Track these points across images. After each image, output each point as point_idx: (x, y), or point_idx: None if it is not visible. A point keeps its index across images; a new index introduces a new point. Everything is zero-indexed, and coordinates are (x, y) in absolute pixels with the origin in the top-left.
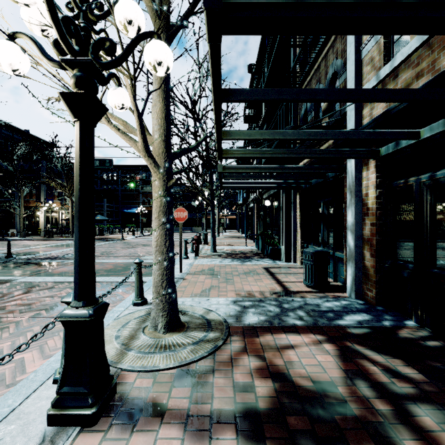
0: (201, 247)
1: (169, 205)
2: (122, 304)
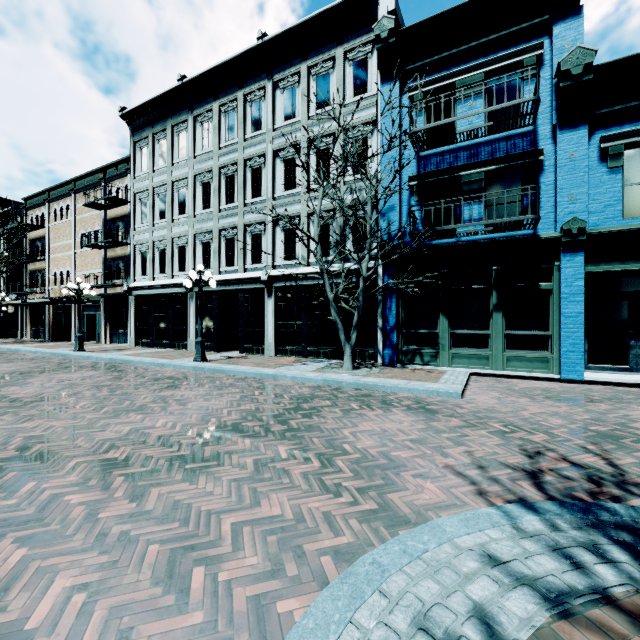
0: None
1: None
2: None
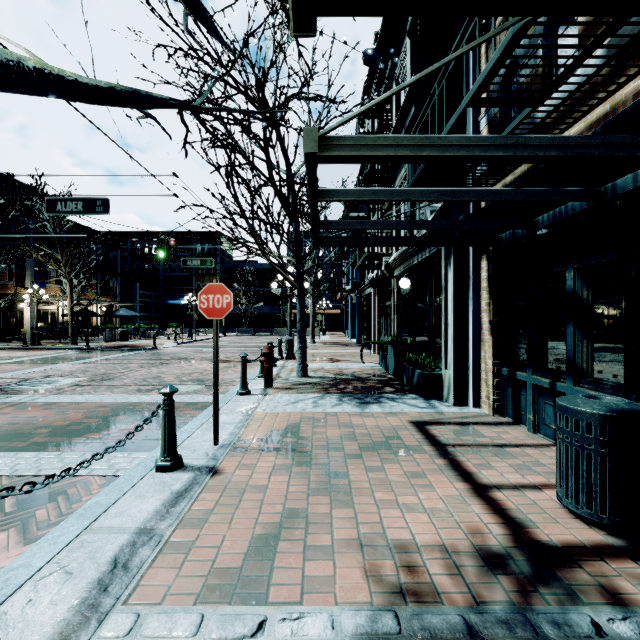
0: (281, 364)
1: None
2: None
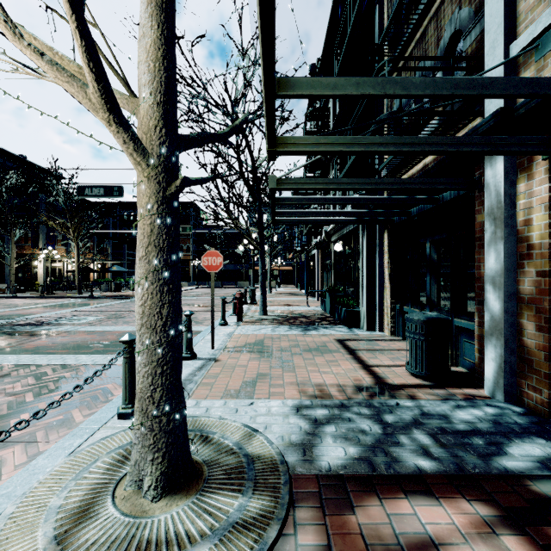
0: (246, 307)
1: (169, 233)
2: (99, 416)
